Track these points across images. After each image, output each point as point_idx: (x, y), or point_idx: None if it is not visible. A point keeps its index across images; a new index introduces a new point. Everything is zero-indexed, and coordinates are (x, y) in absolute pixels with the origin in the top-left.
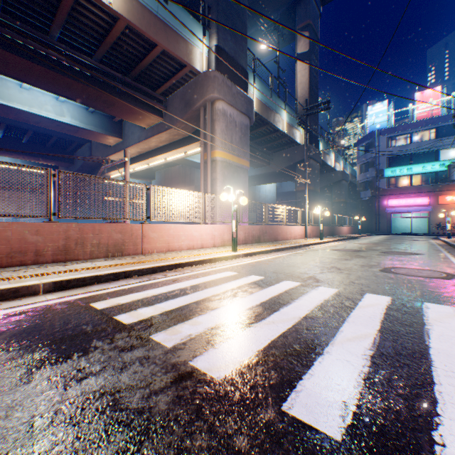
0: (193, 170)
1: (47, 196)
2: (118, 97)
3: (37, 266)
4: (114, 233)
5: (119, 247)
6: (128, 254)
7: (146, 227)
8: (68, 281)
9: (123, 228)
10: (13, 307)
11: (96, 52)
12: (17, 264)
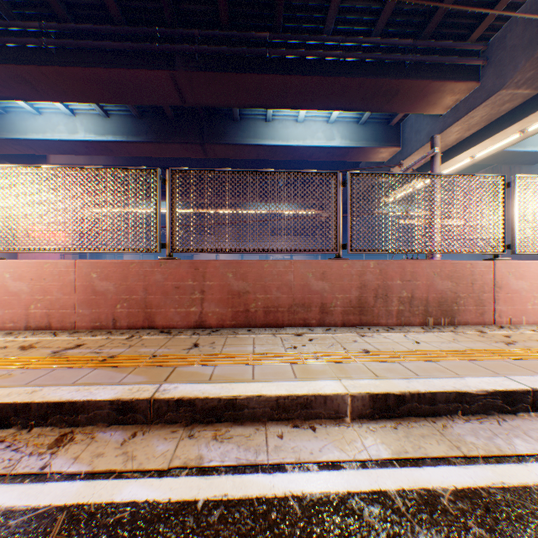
0: (514, 170)
1: (334, 217)
2: (403, 76)
3: (321, 329)
4: (436, 279)
5: (444, 307)
6: (462, 322)
7: (501, 267)
8: (396, 396)
9: (452, 269)
10: (303, 463)
11: (375, 25)
12: (298, 322)
